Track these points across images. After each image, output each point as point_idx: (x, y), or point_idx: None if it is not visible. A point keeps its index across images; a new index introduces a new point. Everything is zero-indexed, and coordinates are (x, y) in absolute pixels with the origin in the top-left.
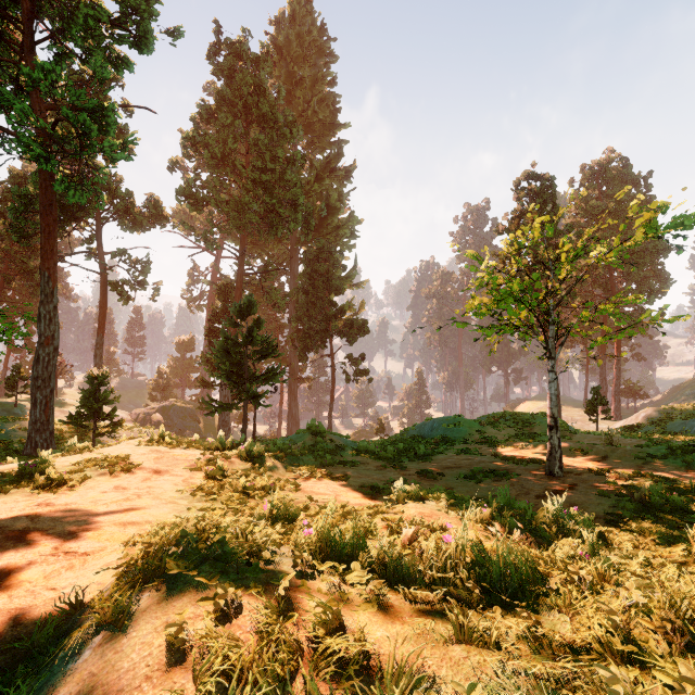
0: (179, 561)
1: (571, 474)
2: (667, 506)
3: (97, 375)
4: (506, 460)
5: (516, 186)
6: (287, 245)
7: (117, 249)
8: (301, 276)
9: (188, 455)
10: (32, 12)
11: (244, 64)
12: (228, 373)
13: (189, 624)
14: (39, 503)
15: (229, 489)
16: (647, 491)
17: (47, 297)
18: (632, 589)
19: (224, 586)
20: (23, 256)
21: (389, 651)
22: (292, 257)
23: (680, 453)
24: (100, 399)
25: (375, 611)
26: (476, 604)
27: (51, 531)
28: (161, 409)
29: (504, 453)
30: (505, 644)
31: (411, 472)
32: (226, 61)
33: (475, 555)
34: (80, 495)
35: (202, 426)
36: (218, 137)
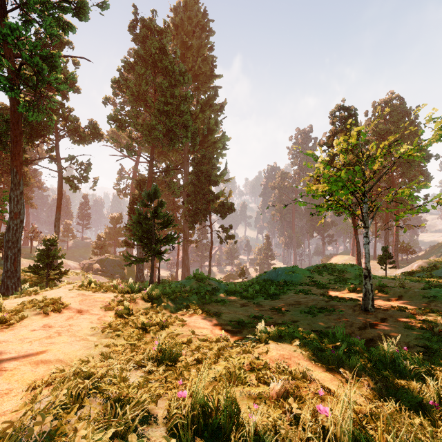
0: None
1: (380, 309)
2: None
3: (49, 239)
4: (332, 299)
5: (331, 114)
6: (181, 155)
7: (69, 155)
8: (190, 174)
9: (105, 298)
10: None
11: (153, 34)
12: (141, 237)
13: None
14: None
15: (132, 325)
16: None
17: (15, 185)
18: None
19: None
20: (8, 161)
21: None
22: (185, 162)
23: None
24: (51, 255)
25: None
26: None
27: None
28: (99, 261)
29: (328, 293)
30: None
31: (265, 308)
32: (141, 32)
33: (356, 436)
34: (14, 333)
35: (126, 271)
36: (136, 82)
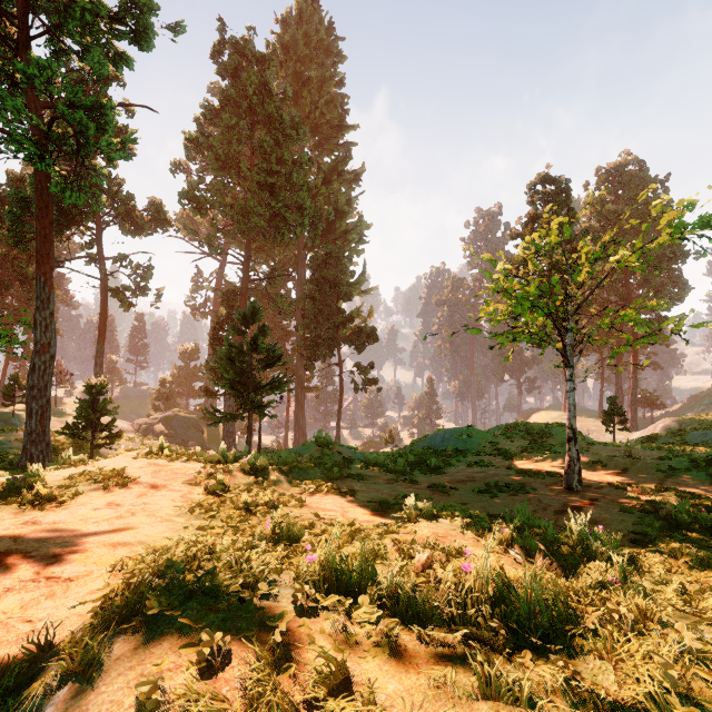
0: (162, 597)
1: (591, 488)
2: (695, 523)
3: (95, 384)
4: (522, 474)
5: (530, 189)
6: (293, 251)
7: (118, 254)
8: (308, 282)
9: (187, 469)
10: (26, 6)
11: (249, 63)
12: (232, 382)
13: (167, 678)
14: (25, 521)
15: (230, 505)
16: (673, 507)
17: (43, 302)
18: (684, 632)
19: (210, 631)
20: (21, 262)
21: (403, 710)
22: (299, 263)
23: (704, 466)
24: (98, 409)
25: (386, 657)
26: (502, 647)
27: (34, 553)
28: (164, 420)
29: (519, 465)
30: (540, 702)
31: (422, 486)
32: (230, 60)
33: (498, 587)
34: (70, 512)
35: (206, 436)
36: (223, 138)
